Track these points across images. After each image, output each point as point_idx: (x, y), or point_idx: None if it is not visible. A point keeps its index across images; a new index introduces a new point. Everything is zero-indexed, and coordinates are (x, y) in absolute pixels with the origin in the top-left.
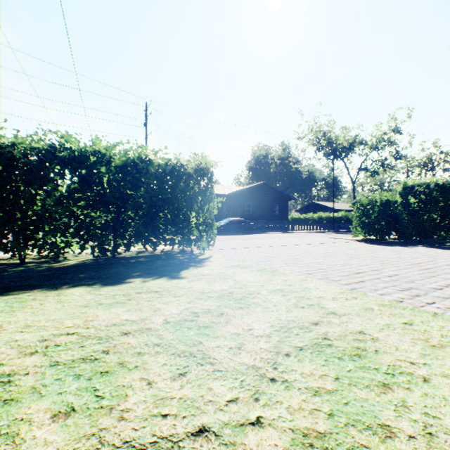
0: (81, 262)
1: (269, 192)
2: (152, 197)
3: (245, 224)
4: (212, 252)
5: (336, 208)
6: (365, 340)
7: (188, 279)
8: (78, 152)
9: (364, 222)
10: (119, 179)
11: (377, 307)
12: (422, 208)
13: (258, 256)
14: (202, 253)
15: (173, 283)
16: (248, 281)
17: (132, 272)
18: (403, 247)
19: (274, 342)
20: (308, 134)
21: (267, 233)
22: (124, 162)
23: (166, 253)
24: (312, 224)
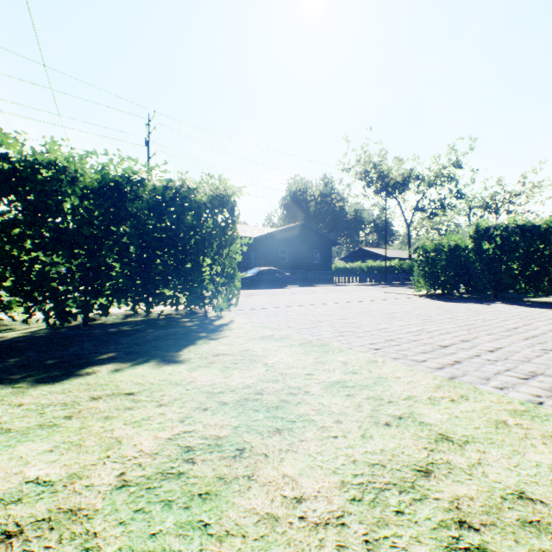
0: (29, 334)
1: (309, 235)
2: (143, 236)
3: (279, 275)
4: (235, 313)
5: (388, 256)
6: (547, 525)
7: (191, 364)
8: (19, 162)
9: (429, 273)
10: (92, 207)
11: (512, 419)
12: (498, 255)
13: (298, 319)
14: (220, 316)
15: (163, 374)
16: (287, 366)
17: (103, 352)
18: (480, 305)
19: (357, 547)
20: (355, 166)
21: (307, 286)
22: (99, 182)
23: (168, 316)
24: (361, 275)
